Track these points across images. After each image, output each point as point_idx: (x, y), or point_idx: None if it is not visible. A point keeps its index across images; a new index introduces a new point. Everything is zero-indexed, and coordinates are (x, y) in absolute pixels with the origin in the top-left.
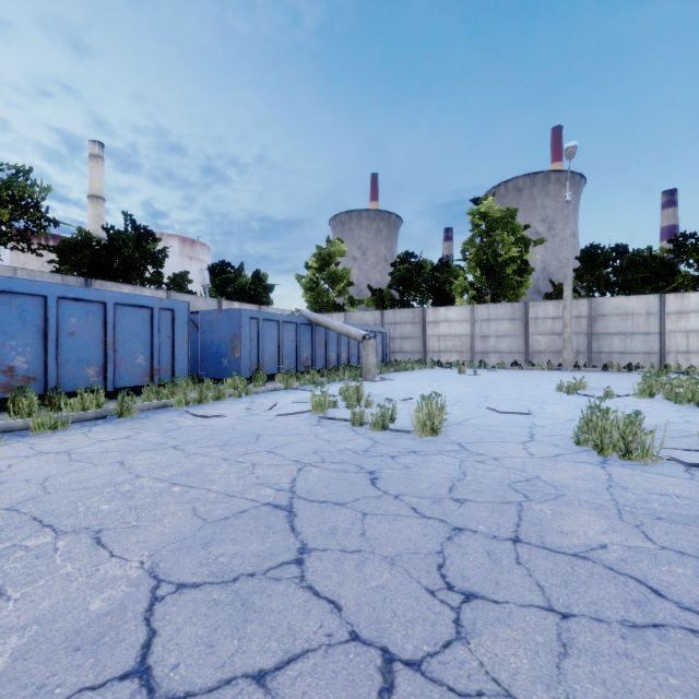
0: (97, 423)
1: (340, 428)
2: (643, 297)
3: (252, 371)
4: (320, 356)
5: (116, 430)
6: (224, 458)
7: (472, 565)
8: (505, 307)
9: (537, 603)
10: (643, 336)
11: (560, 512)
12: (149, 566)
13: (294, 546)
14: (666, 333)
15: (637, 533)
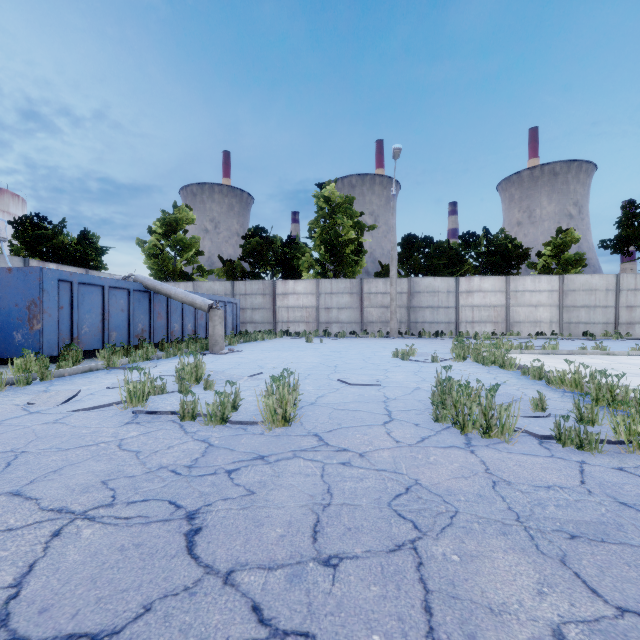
0: None
1: (162, 426)
2: (445, 279)
3: (62, 347)
4: (160, 327)
5: None
6: None
7: None
8: (345, 282)
9: None
10: (445, 310)
11: (470, 555)
12: None
13: None
14: (460, 307)
15: (574, 581)
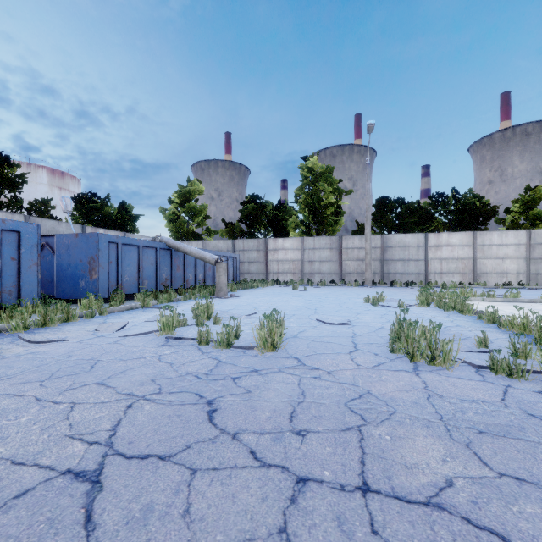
0: None
1: (186, 348)
2: (415, 235)
3: (111, 292)
4: (179, 277)
5: None
6: (38, 398)
7: None
8: (325, 239)
9: None
10: (415, 262)
11: (398, 437)
12: None
13: None
14: (429, 260)
15: (471, 456)
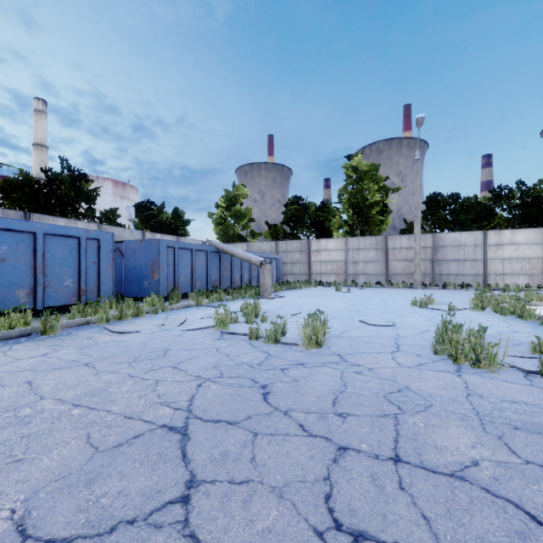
0: (20, 340)
1: (239, 342)
2: (472, 233)
3: (169, 291)
4: (226, 278)
5: (35, 348)
6: (130, 375)
7: (358, 494)
8: (370, 239)
9: (426, 542)
10: (472, 262)
11: (432, 425)
12: (19, 516)
13: (182, 479)
14: (488, 260)
15: (501, 446)
